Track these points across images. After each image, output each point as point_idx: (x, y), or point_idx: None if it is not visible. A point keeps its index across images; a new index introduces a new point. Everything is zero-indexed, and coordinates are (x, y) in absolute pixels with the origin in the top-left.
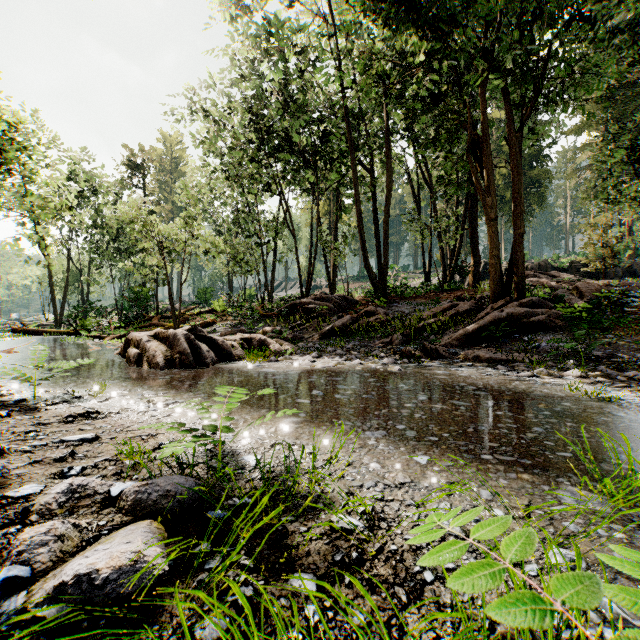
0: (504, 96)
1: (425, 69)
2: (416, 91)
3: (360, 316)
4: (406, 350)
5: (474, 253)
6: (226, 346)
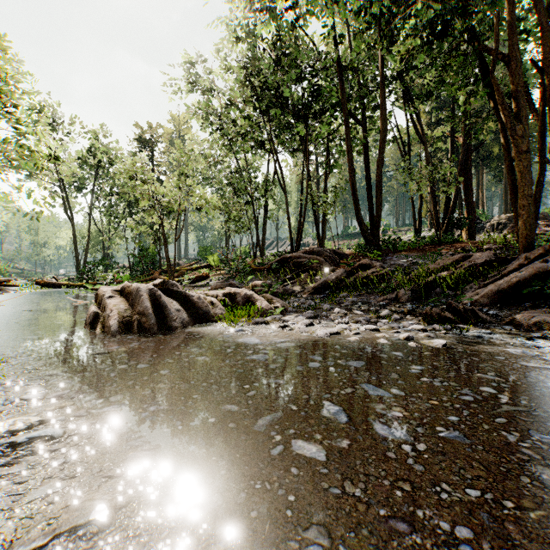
0: (536, 4)
1: (427, 0)
2: (415, 28)
3: (355, 269)
4: (432, 311)
5: (468, 205)
6: (202, 304)
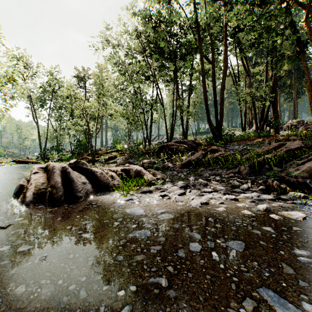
0: None
1: None
2: None
3: (208, 152)
4: (274, 184)
5: (275, 114)
6: (104, 177)
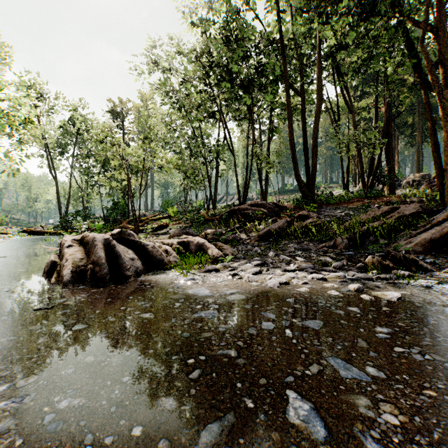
0: None
1: None
2: (347, 10)
3: (295, 219)
4: (375, 260)
5: (389, 165)
6: (156, 252)
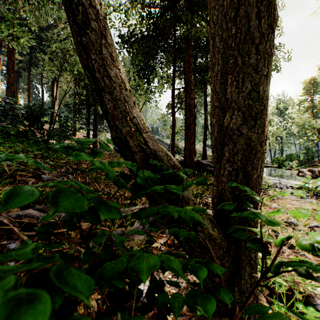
0: None
1: None
2: None
3: None
4: None
5: None
6: None
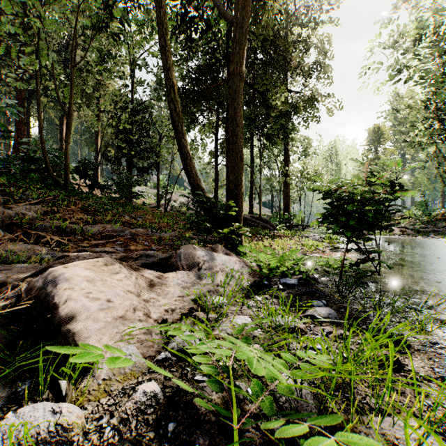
0: None
1: None
2: None
3: None
4: None
5: None
6: None
